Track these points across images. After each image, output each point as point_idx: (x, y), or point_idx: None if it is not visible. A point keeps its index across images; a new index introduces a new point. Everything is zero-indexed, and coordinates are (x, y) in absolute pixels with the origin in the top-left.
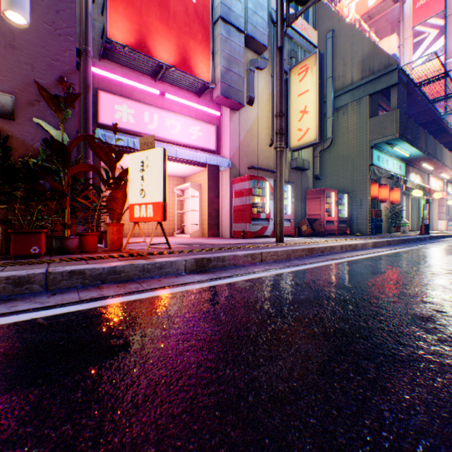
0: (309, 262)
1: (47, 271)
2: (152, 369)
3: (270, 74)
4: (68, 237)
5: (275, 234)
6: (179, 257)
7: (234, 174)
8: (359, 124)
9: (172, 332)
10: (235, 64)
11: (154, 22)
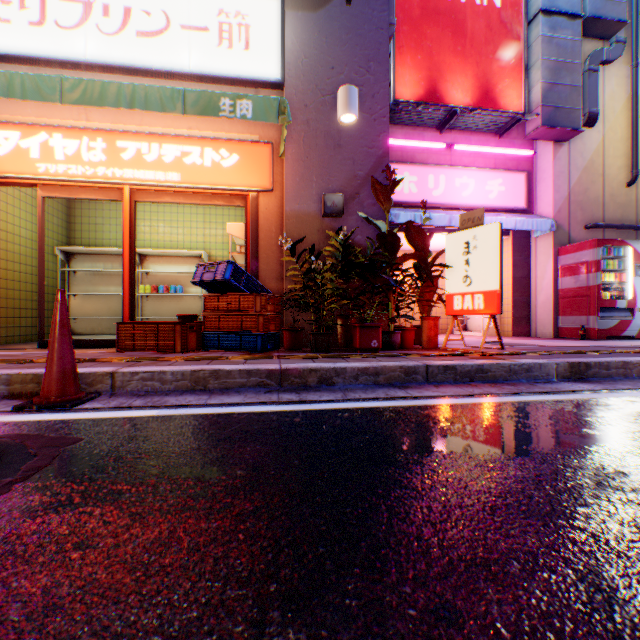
0: None
1: (425, 364)
2: None
3: (626, 64)
4: (394, 332)
5: None
6: (541, 359)
7: (558, 241)
8: None
9: None
10: (564, 72)
11: (445, 59)
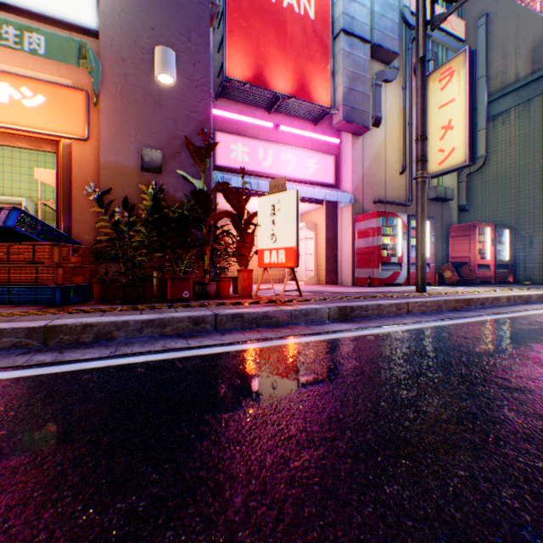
0: (468, 315)
1: (215, 313)
2: (365, 392)
3: (400, 86)
4: (209, 283)
5: (408, 281)
6: (320, 304)
7: (356, 211)
8: (528, 134)
9: (359, 369)
10: (359, 82)
11: (270, 51)
